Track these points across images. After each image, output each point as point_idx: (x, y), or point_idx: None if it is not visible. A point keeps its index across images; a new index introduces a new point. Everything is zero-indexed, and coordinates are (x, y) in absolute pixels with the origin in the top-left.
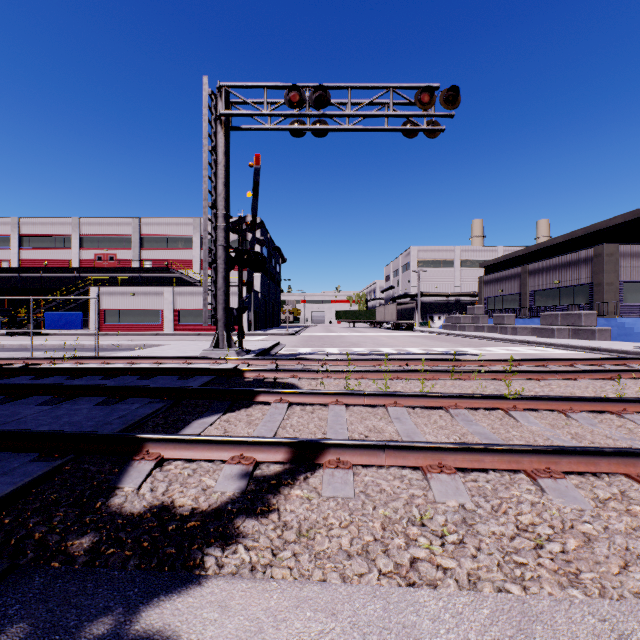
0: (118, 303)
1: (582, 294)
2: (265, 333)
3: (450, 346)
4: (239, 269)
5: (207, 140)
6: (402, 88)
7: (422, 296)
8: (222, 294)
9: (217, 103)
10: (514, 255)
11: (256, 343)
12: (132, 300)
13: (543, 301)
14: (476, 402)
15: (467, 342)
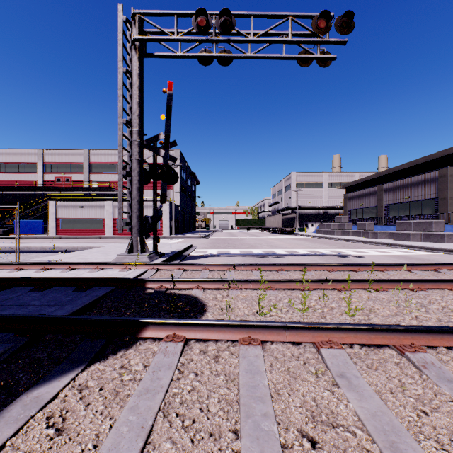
0: (70, 214)
1: (429, 206)
2: (182, 237)
3: (330, 248)
4: (154, 182)
5: (122, 62)
6: (300, 16)
7: (300, 209)
8: (136, 203)
9: (132, 30)
10: (369, 178)
11: (172, 246)
12: (81, 211)
13: (396, 212)
14: (435, 338)
15: (341, 244)
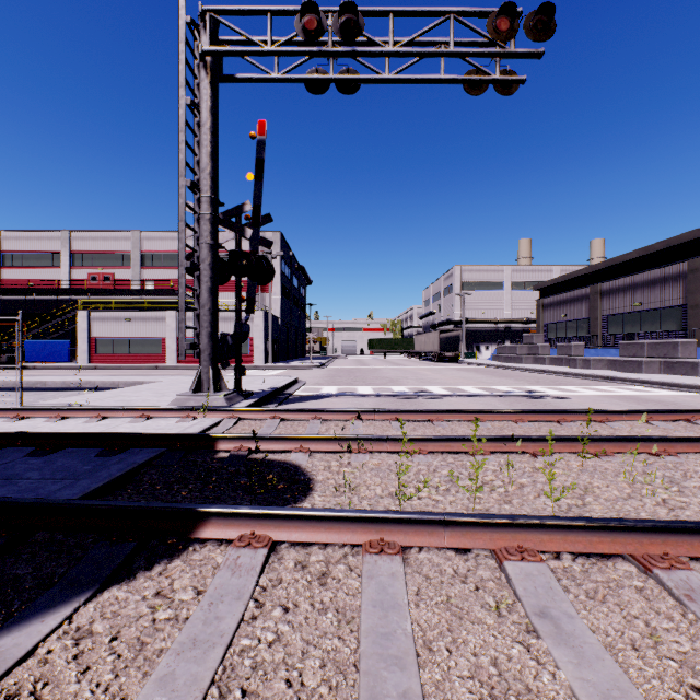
0: (111, 330)
1: (672, 318)
2: (284, 366)
3: (515, 384)
4: (236, 280)
5: (184, 89)
6: (467, 14)
7: (467, 323)
8: (207, 313)
9: (200, 38)
10: (576, 275)
11: (267, 380)
12: (128, 327)
13: (619, 327)
14: None
15: (532, 378)
